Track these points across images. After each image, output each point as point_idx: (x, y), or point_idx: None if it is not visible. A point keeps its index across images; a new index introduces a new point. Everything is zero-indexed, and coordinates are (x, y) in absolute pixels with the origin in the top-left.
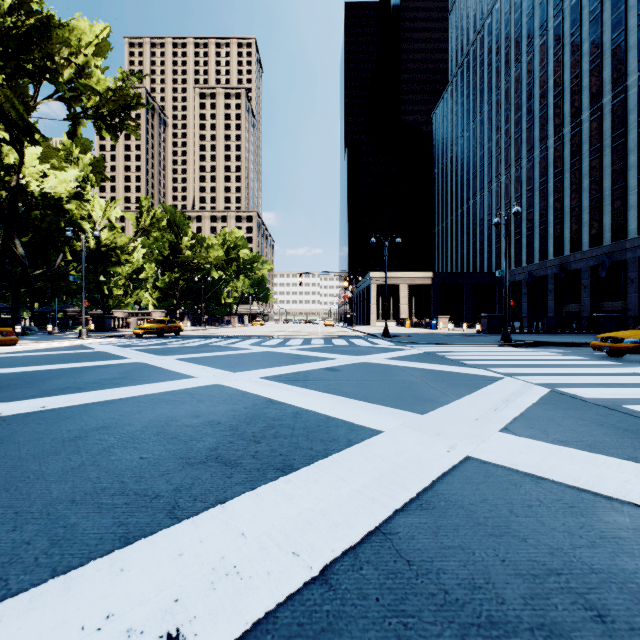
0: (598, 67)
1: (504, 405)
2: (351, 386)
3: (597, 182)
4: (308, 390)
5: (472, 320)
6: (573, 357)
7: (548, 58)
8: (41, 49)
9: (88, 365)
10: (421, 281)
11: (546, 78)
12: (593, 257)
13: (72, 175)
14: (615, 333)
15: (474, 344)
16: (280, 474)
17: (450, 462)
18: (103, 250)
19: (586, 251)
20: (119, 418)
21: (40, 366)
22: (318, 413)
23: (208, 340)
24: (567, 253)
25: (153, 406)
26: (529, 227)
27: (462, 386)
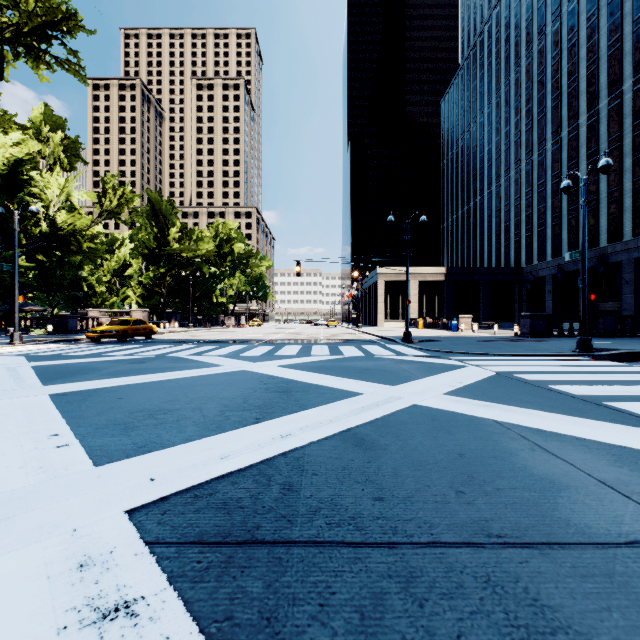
0: None
1: None
2: (484, 635)
3: None
4: None
5: (489, 320)
6: None
7: (579, 25)
8: None
9: None
10: (433, 277)
11: (577, 48)
12: (638, 247)
13: (14, 140)
14: None
15: (544, 355)
16: None
17: None
18: (58, 235)
19: (629, 241)
20: None
21: None
22: None
23: (175, 347)
24: (604, 244)
25: None
26: (555, 216)
27: None
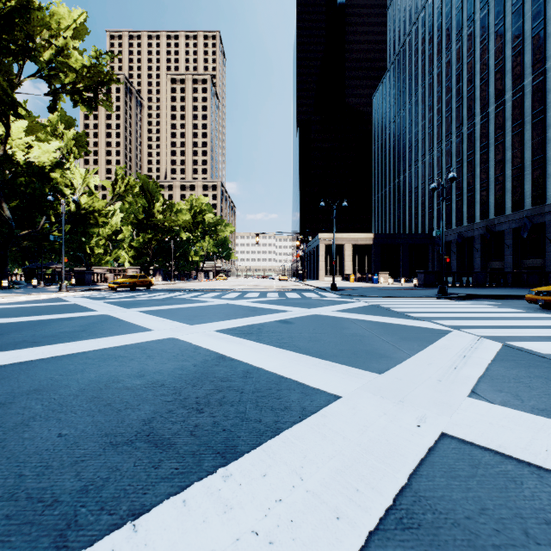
0: (520, 53)
1: (462, 362)
2: (304, 340)
3: (519, 154)
4: (261, 344)
5: (408, 275)
6: (509, 309)
7: (475, 46)
8: (21, 29)
9: (54, 317)
10: (363, 241)
11: (473, 63)
12: (515, 220)
13: (54, 146)
14: (549, 287)
15: (414, 297)
16: (219, 462)
17: (424, 443)
18: (82, 213)
19: (509, 215)
20: (58, 378)
21: (8, 318)
22: (270, 372)
23: (174, 293)
24: (492, 216)
25: (99, 363)
26: (458, 194)
27: (413, 340)
